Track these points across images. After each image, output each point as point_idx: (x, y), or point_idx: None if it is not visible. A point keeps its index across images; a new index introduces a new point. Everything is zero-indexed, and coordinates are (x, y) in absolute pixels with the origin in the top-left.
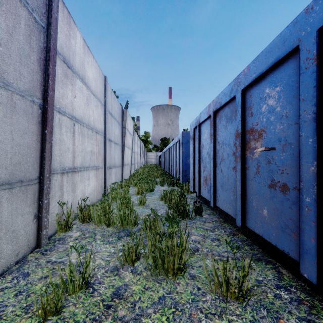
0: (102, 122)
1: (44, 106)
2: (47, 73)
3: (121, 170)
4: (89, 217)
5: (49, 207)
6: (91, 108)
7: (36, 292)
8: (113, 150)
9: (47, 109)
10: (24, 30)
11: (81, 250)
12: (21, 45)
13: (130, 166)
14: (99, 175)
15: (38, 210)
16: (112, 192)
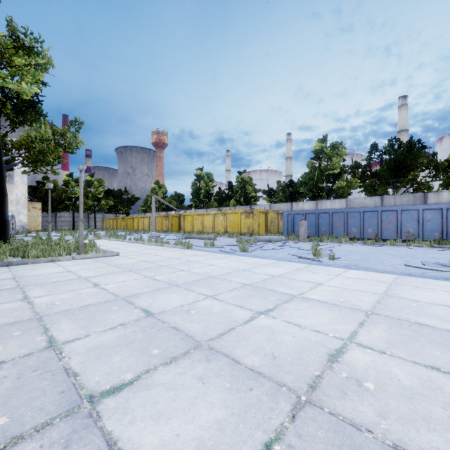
0: None
1: None
2: None
3: None
4: None
5: None
6: None
7: None
8: None
9: None
10: None
11: None
12: None
13: None
14: None
15: None
16: None
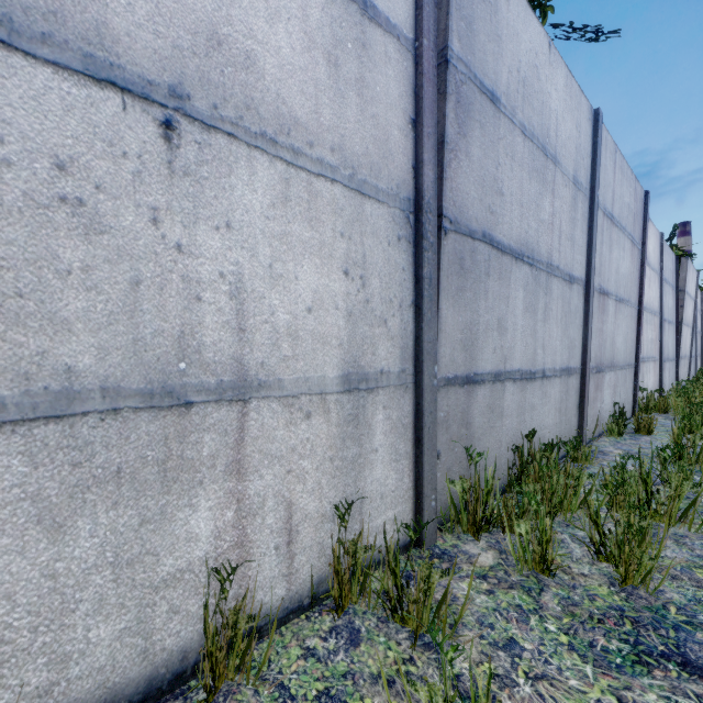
0: (657, 298)
1: (638, 308)
2: (641, 282)
3: (675, 367)
4: (664, 408)
5: (638, 388)
6: (650, 288)
7: (663, 429)
8: (666, 333)
9: (641, 310)
10: (636, 262)
11: (699, 407)
12: (635, 274)
13: (689, 360)
14: (655, 370)
15: (633, 388)
16: (678, 393)
